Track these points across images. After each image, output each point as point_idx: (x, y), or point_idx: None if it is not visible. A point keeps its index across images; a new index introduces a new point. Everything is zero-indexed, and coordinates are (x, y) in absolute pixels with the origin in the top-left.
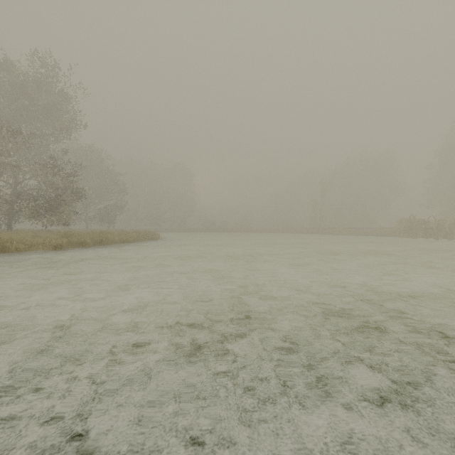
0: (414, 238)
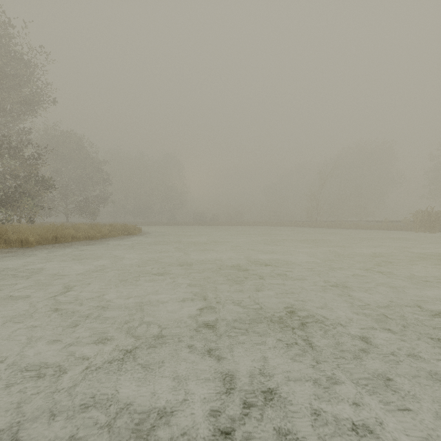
0: (433, 233)
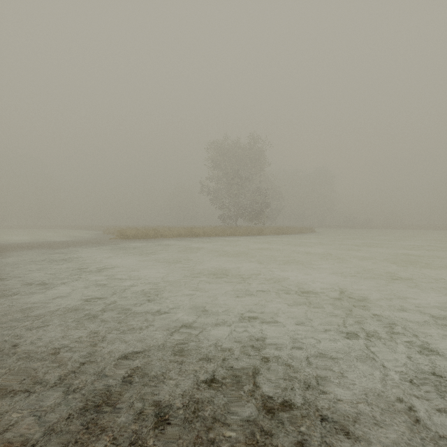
0: None
